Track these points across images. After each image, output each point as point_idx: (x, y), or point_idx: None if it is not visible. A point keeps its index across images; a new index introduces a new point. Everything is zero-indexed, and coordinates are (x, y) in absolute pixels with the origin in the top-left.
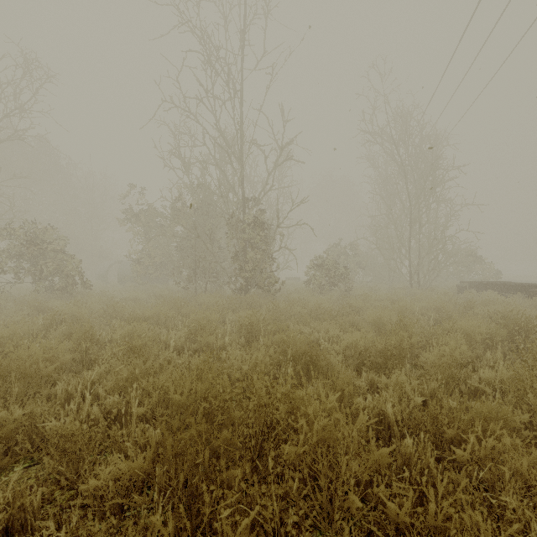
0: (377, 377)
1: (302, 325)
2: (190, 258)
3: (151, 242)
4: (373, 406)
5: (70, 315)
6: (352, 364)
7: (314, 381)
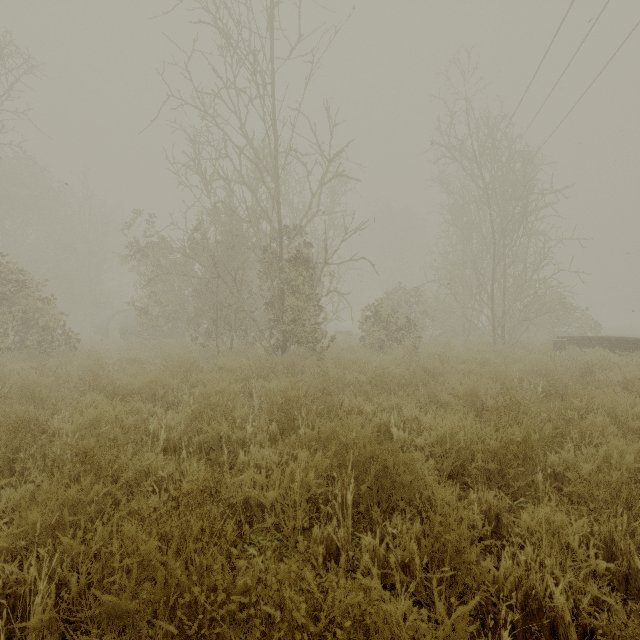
0: (493, 497)
1: (362, 401)
2: (206, 306)
3: (157, 284)
4: (515, 580)
5: (26, 385)
6: (445, 468)
7: (394, 516)
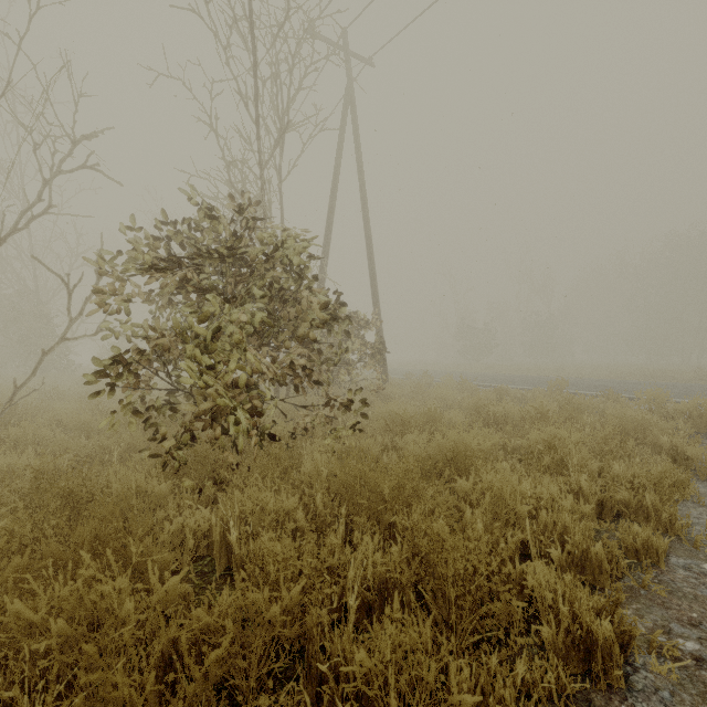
0: None
1: None
2: None
3: None
4: None
5: None
6: None
7: None
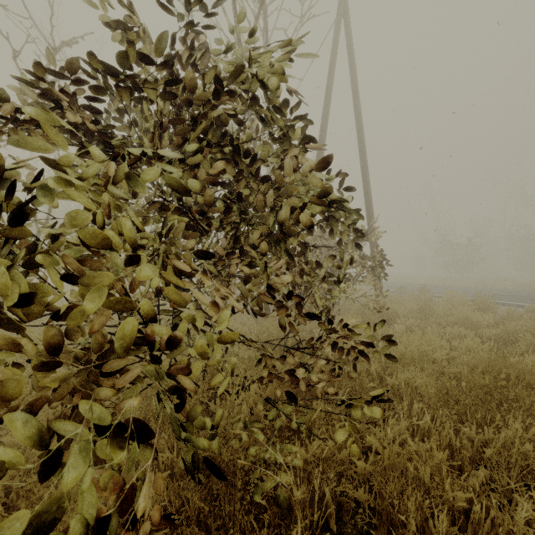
0: None
1: None
2: None
3: None
4: None
5: None
6: None
7: None
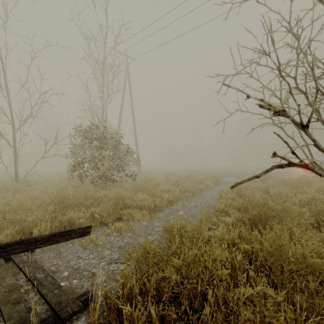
0: None
1: None
2: None
3: None
4: None
5: None
6: None
7: None
